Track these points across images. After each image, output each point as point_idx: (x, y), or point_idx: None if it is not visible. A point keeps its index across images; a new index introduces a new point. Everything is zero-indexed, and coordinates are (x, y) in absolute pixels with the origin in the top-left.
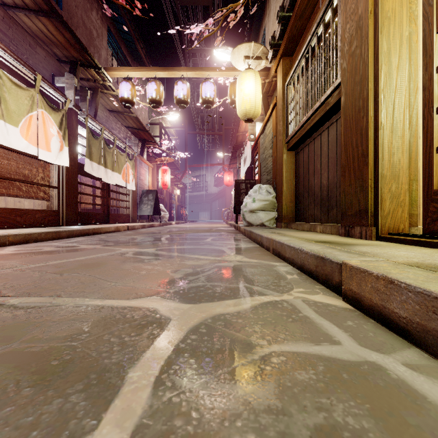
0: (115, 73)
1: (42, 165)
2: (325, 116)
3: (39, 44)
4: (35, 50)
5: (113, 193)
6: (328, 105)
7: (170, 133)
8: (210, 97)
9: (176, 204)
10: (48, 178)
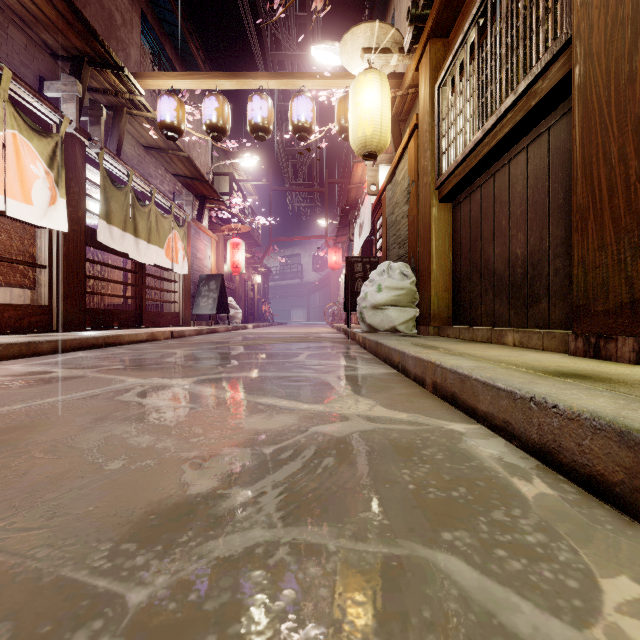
0: (151, 83)
1: (20, 229)
2: (524, 122)
3: (13, 21)
4: (5, 31)
5: (154, 279)
6: (534, 96)
7: (246, 191)
8: (306, 121)
9: (255, 297)
10: (31, 252)
